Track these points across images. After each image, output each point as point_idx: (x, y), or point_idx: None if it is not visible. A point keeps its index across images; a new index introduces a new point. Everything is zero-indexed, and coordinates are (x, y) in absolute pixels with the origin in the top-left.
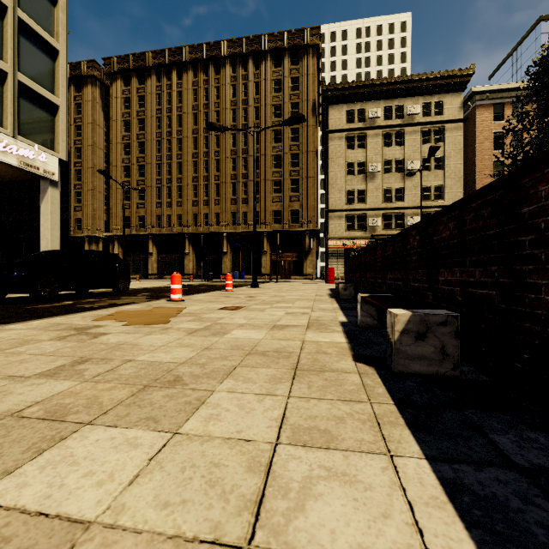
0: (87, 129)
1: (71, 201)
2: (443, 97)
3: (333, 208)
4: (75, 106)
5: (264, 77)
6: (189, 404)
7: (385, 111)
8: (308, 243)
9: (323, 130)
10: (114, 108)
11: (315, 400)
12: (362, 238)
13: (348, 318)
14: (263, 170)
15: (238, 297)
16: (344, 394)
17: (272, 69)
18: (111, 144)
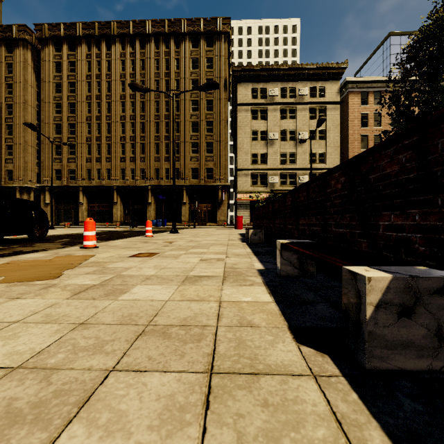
0: (18, 87)
1: (2, 153)
2: (325, 83)
3: (241, 167)
4: (6, 66)
5: (184, 55)
6: None
7: (282, 91)
8: (220, 195)
9: (233, 104)
10: (45, 70)
11: None
12: (264, 193)
13: (264, 265)
14: (183, 133)
15: (156, 242)
16: None
17: (190, 48)
18: (42, 103)
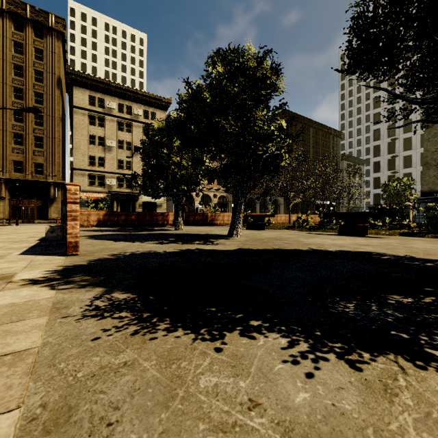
0: None
1: None
2: (155, 110)
3: (77, 167)
4: None
5: (2, 33)
6: None
7: (119, 106)
8: (53, 192)
9: (70, 101)
10: None
11: (19, 243)
12: (102, 193)
13: None
14: (1, 120)
15: None
16: (27, 242)
17: (12, 29)
18: None
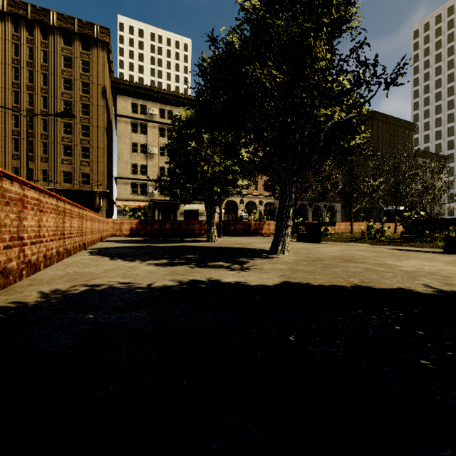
0: None
1: None
2: None
3: (120, 175)
4: None
5: (53, 49)
6: None
7: (161, 111)
8: (98, 202)
9: (115, 111)
10: None
11: None
12: (144, 201)
13: None
14: (52, 133)
15: None
16: None
17: (62, 45)
18: None
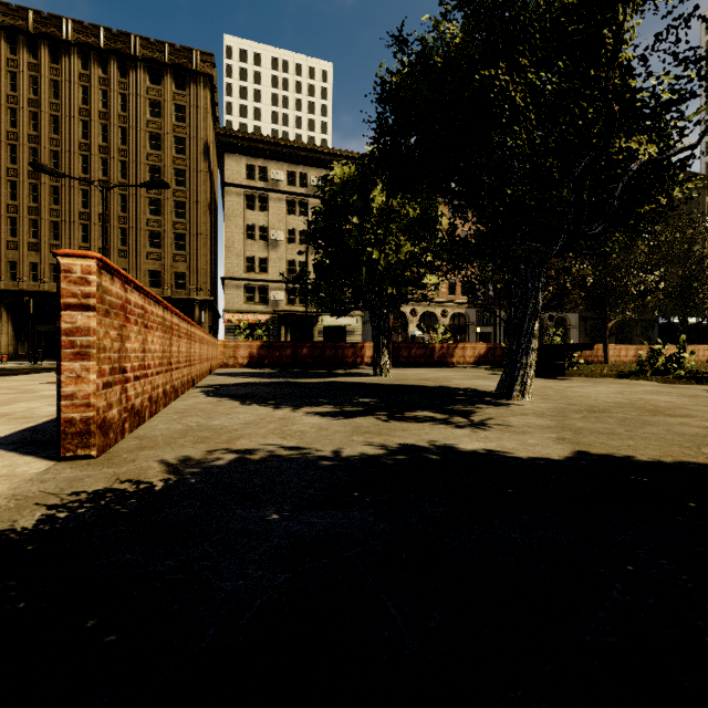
0: None
1: None
2: None
3: (230, 275)
4: None
5: (135, 91)
6: (3, 405)
7: (289, 175)
8: (198, 315)
9: (222, 178)
10: None
11: None
12: (264, 313)
13: None
14: (134, 214)
15: None
16: None
17: (147, 83)
18: None
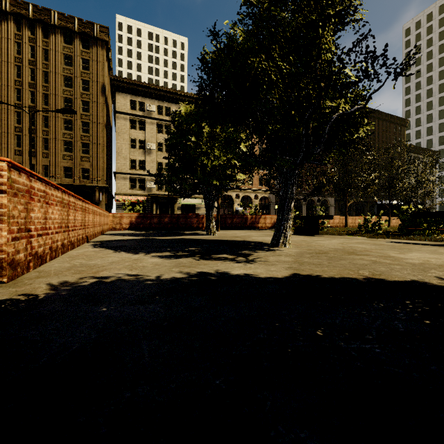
0: None
1: None
2: None
3: (119, 170)
4: None
5: (54, 48)
6: None
7: (159, 108)
8: (98, 196)
9: (114, 107)
10: None
11: None
12: (142, 196)
13: None
14: (53, 129)
15: None
16: None
17: (63, 43)
18: None
